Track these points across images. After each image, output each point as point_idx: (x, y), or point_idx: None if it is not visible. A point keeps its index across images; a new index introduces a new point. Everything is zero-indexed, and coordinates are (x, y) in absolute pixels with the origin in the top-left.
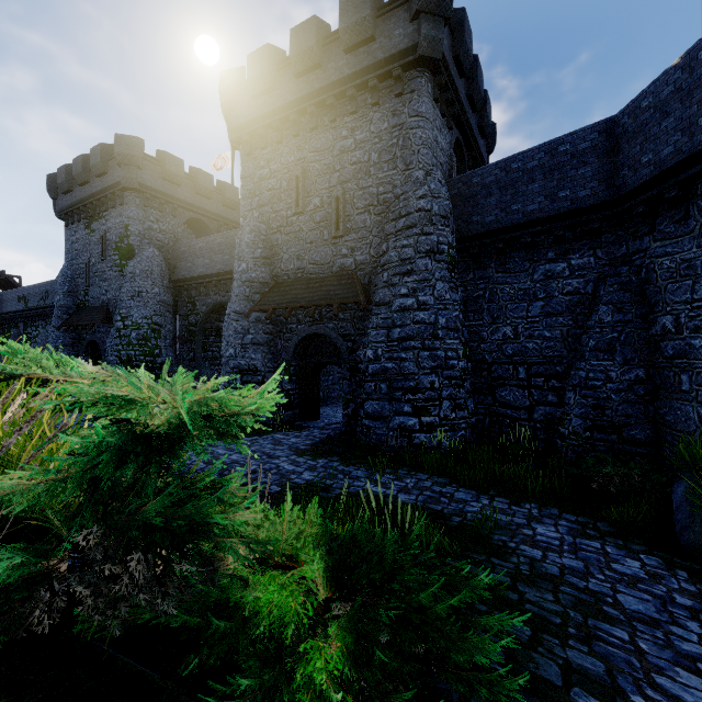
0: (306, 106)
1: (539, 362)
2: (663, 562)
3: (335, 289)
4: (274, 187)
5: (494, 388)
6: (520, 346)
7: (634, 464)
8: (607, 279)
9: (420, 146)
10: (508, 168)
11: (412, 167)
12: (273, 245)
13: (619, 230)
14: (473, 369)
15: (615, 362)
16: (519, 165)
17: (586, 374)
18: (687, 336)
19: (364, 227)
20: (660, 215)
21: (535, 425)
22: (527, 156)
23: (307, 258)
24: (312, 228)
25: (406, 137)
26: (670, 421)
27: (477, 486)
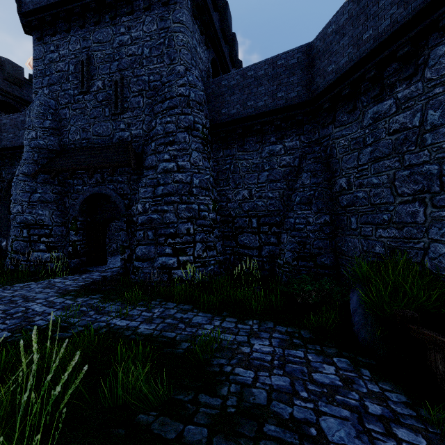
0: (89, 2)
1: (265, 215)
2: (350, 362)
3: (112, 155)
4: (63, 69)
5: (236, 235)
6: (253, 204)
7: (324, 281)
8: (307, 155)
9: (181, 47)
10: (245, 75)
11: (176, 62)
12: (62, 118)
13: (314, 123)
14: (223, 221)
15: (312, 211)
16: (252, 73)
17: (294, 220)
18: (355, 190)
19: (138, 107)
20: (339, 109)
21: (263, 259)
22: (257, 67)
23: (91, 130)
24: (95, 106)
25: (171, 38)
26: (345, 250)
27: (214, 309)
